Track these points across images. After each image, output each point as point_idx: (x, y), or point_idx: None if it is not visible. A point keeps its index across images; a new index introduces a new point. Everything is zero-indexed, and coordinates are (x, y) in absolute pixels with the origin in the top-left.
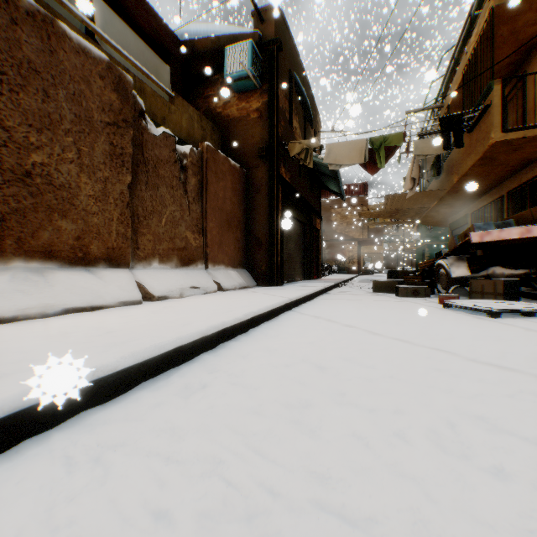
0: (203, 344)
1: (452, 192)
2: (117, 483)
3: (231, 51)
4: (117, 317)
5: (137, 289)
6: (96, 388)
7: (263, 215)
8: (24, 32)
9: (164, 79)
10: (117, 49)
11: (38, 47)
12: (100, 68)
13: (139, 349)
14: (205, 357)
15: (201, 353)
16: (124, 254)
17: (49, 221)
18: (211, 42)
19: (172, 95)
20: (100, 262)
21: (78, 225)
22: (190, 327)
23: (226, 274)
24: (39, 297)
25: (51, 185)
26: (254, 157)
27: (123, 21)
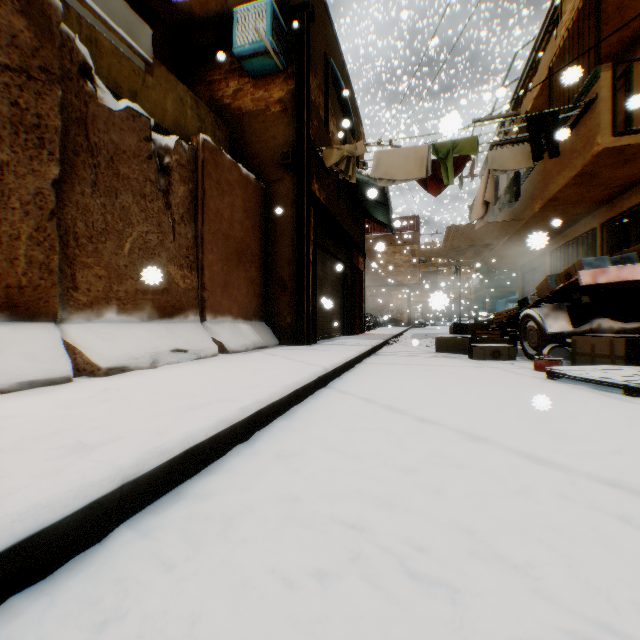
0: (125, 500)
1: (531, 223)
2: None
3: (242, 14)
4: None
5: (65, 356)
6: None
7: (289, 246)
8: None
9: (141, 44)
10: None
11: None
12: None
13: None
14: (121, 542)
15: (119, 523)
16: (45, 298)
17: None
18: (216, 5)
19: (149, 61)
20: None
21: None
22: (99, 459)
23: (234, 329)
24: None
25: None
26: (276, 166)
27: None
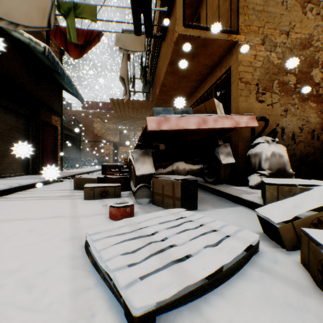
0: None
1: (159, 104)
2: None
3: None
4: None
5: None
6: None
7: None
8: None
9: None
10: None
11: None
12: None
13: None
14: None
15: None
16: None
17: None
18: None
19: None
20: None
21: None
22: None
23: None
24: None
25: None
26: None
27: None
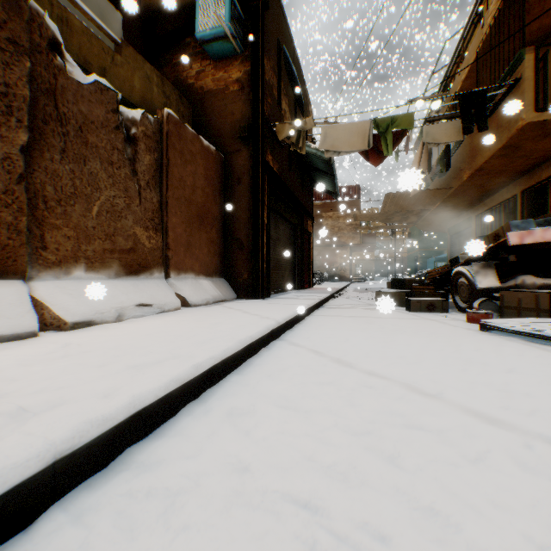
0: (59, 477)
1: (459, 191)
2: None
3: (204, 3)
4: None
5: (31, 312)
6: None
7: (246, 211)
8: None
9: (112, 28)
10: None
11: None
12: None
13: None
14: (48, 530)
15: (51, 504)
16: (14, 257)
17: None
18: None
19: (118, 41)
20: None
21: None
22: (32, 432)
23: (196, 285)
24: None
25: None
26: (234, 139)
27: None
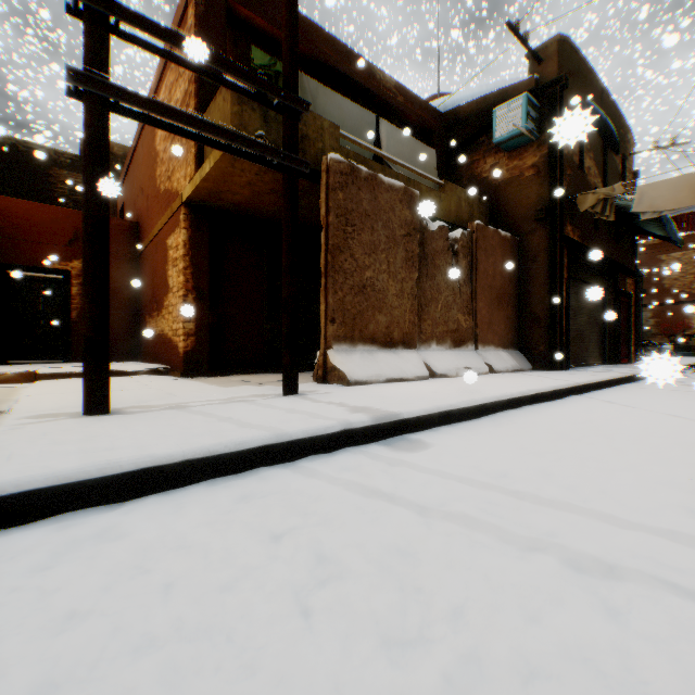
0: (498, 406)
1: None
2: (485, 440)
3: (500, 111)
4: (425, 386)
5: (424, 367)
6: (450, 414)
7: (541, 287)
8: (363, 192)
9: (430, 164)
10: (401, 164)
11: (368, 199)
12: (399, 194)
13: (465, 400)
14: (501, 414)
15: (496, 412)
16: (413, 338)
17: (373, 317)
18: (476, 104)
19: (442, 183)
20: (398, 345)
21: (387, 318)
22: (487, 394)
23: (497, 356)
24: (374, 369)
25: (374, 291)
26: (529, 221)
27: (395, 122)
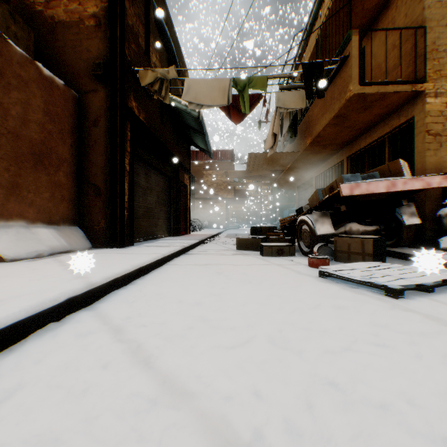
0: None
1: (305, 155)
2: None
3: None
4: None
5: None
6: None
7: (103, 155)
8: None
9: None
10: None
11: None
12: None
13: None
14: None
15: None
16: None
17: None
18: None
19: None
20: None
21: None
22: None
23: (26, 235)
24: None
25: None
26: (90, 78)
27: None
